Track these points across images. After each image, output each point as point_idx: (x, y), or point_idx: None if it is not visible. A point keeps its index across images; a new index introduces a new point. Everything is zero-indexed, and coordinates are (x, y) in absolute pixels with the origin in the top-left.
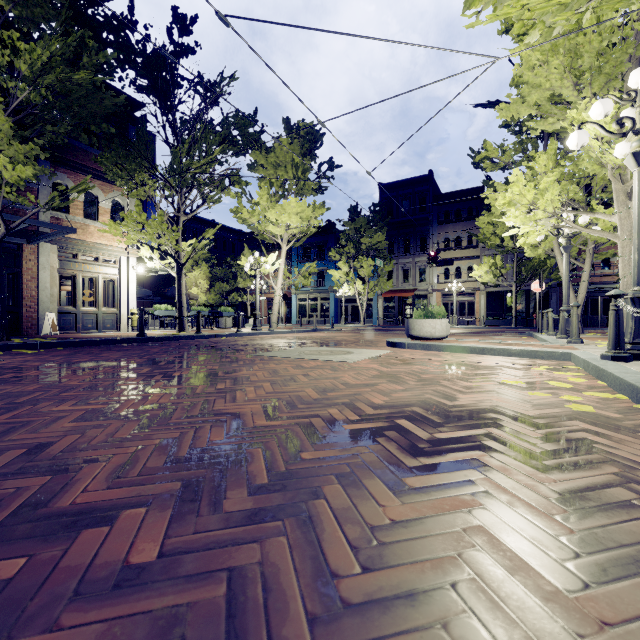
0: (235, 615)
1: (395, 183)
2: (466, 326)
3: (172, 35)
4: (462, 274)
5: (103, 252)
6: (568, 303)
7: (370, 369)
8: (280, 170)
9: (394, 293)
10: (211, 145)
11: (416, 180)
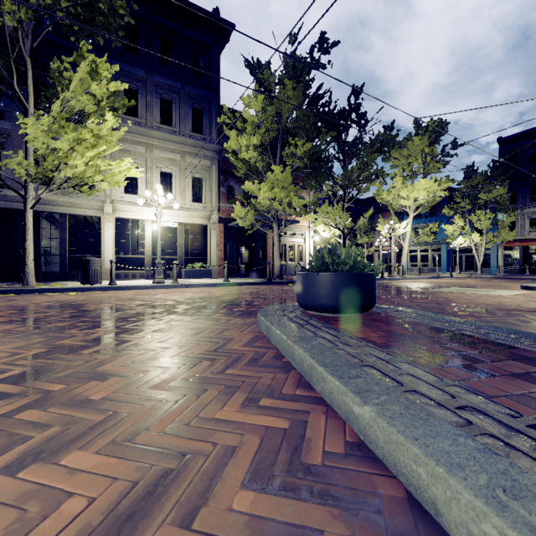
0: (519, 320)
1: (519, 134)
2: None
3: (350, 101)
4: None
5: (298, 230)
6: None
7: (518, 298)
8: (411, 159)
9: (518, 242)
10: (371, 159)
11: None
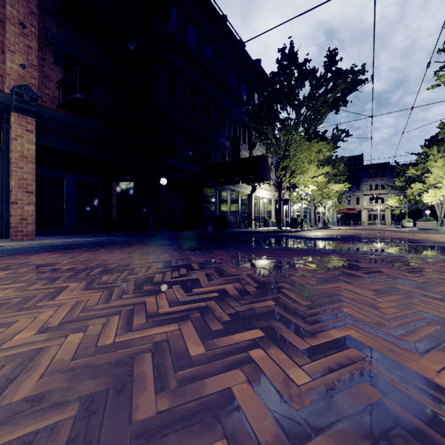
0: None
1: None
2: (385, 225)
3: None
4: (378, 201)
5: None
6: (440, 218)
7: None
8: None
9: (345, 210)
10: None
11: (355, 157)
